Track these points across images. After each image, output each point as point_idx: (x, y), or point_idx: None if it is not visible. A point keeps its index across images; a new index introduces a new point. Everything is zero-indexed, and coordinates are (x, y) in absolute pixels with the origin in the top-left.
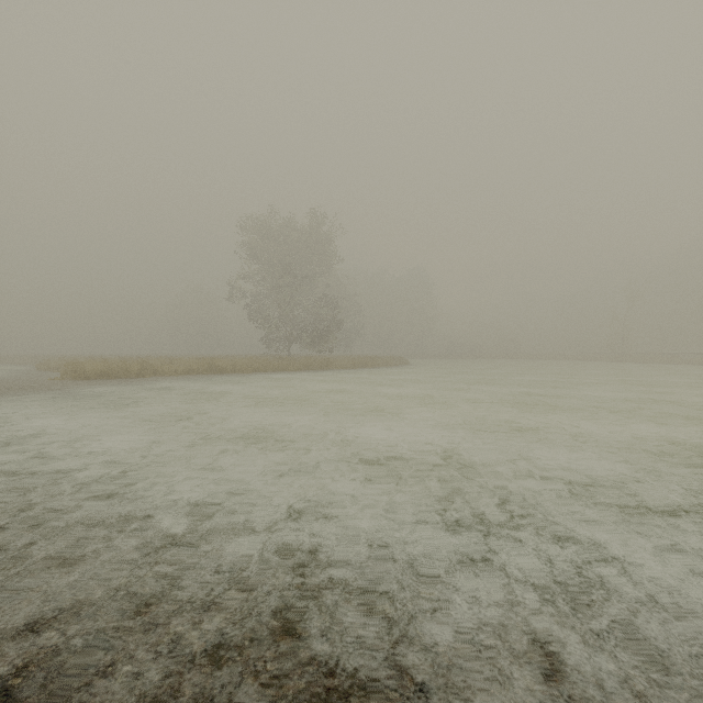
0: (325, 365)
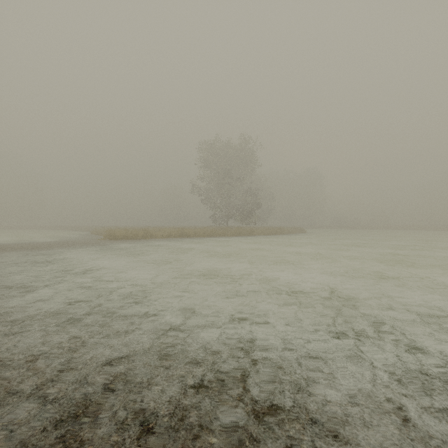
0: (250, 232)
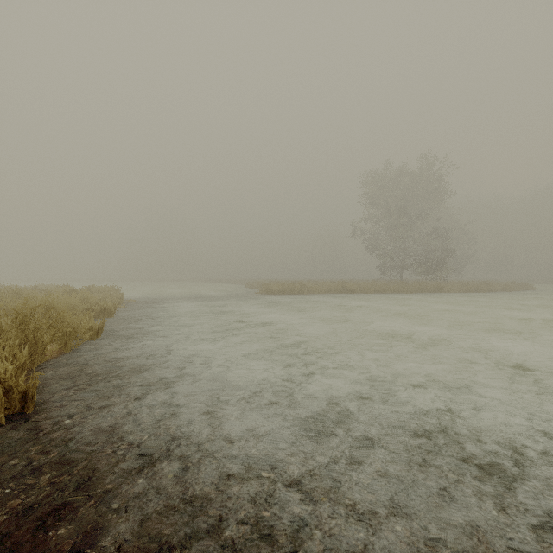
0: (437, 288)
